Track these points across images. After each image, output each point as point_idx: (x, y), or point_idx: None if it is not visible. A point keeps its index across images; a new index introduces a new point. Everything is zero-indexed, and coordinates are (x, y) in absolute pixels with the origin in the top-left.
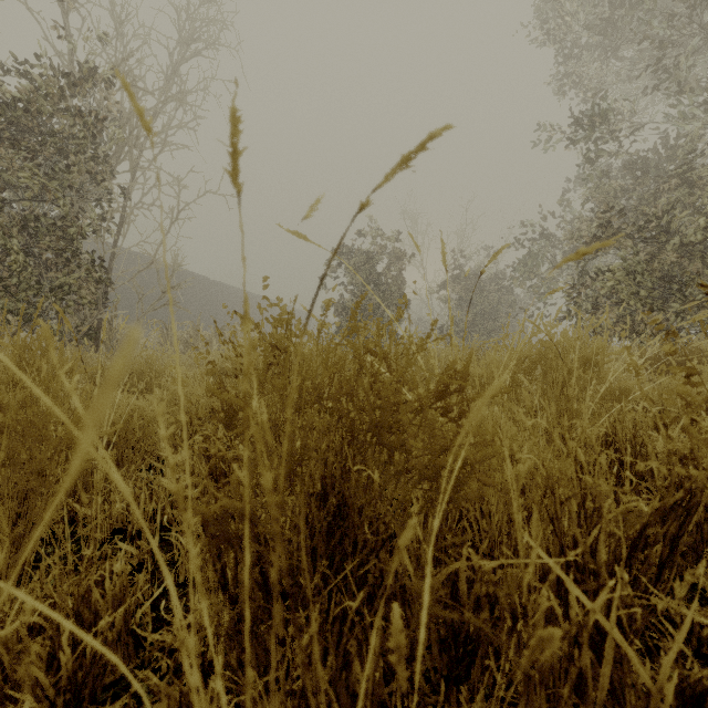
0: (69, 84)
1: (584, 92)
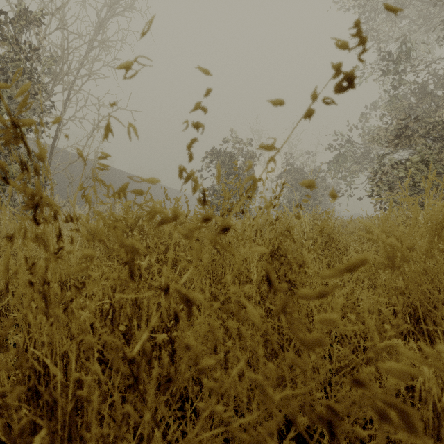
0: (5, 17)
1: (378, 43)
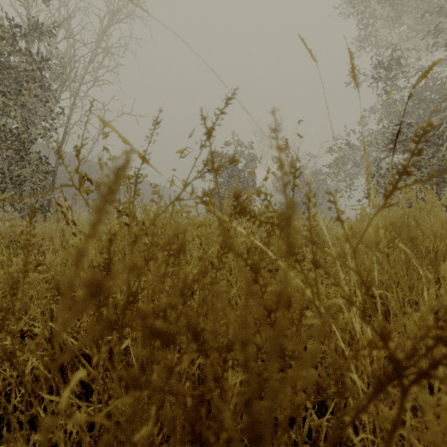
0: (19, 31)
1: (376, 48)
